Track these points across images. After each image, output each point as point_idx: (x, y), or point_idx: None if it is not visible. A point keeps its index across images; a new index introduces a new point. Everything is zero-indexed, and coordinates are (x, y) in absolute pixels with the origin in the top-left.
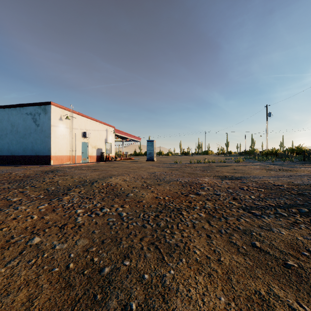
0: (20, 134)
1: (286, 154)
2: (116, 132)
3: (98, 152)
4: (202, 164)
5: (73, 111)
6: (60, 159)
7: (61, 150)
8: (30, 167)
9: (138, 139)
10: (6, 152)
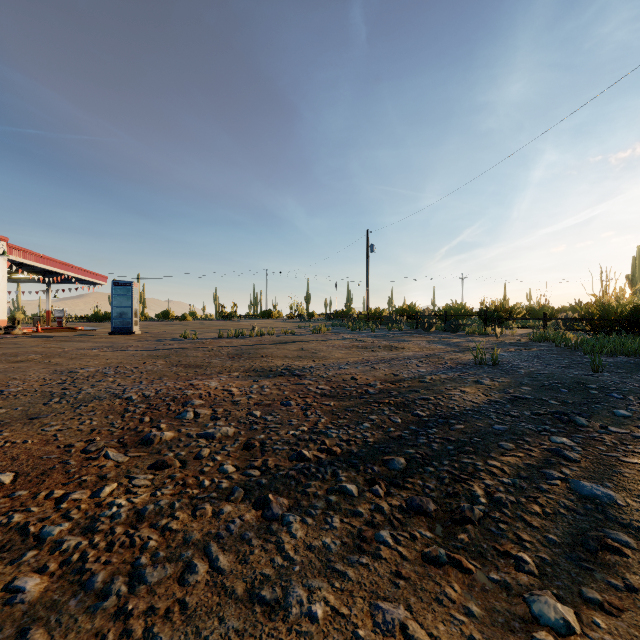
0: None
1: (394, 317)
2: (16, 255)
3: None
4: (244, 339)
5: None
6: None
7: None
8: None
9: (97, 279)
10: None
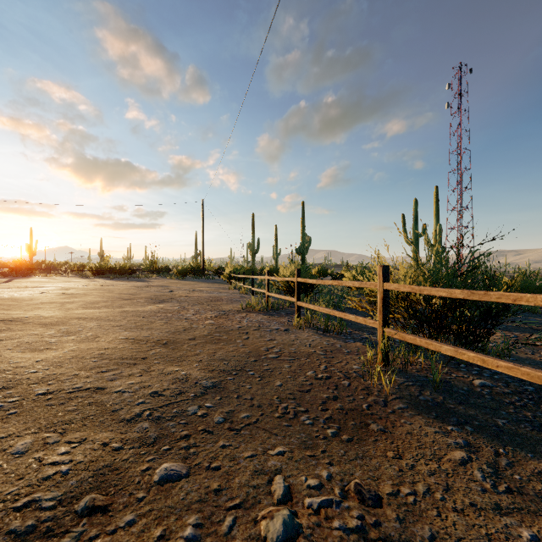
0: None
1: None
2: None
3: None
4: None
5: None
6: None
7: None
8: None
9: None
10: None
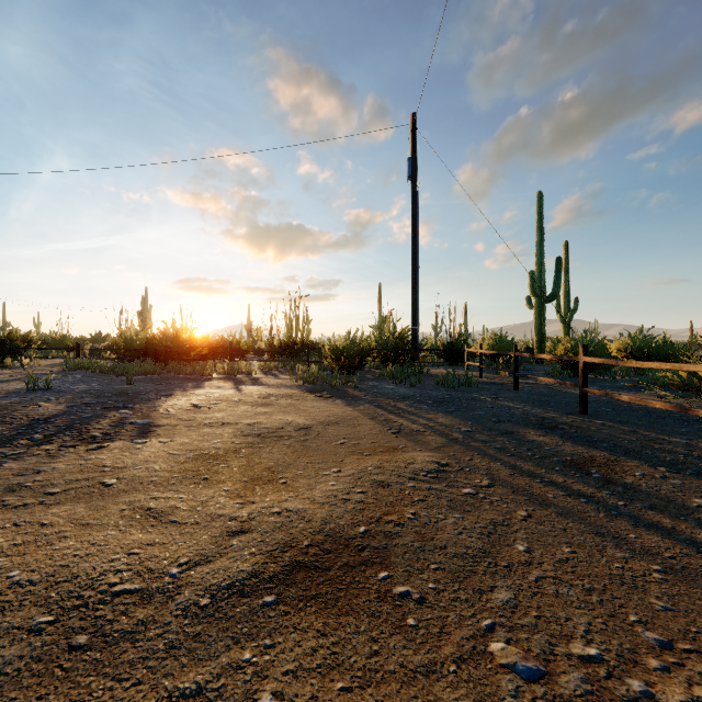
0: None
1: None
2: None
3: None
4: None
5: None
6: None
7: None
8: None
9: None
10: None
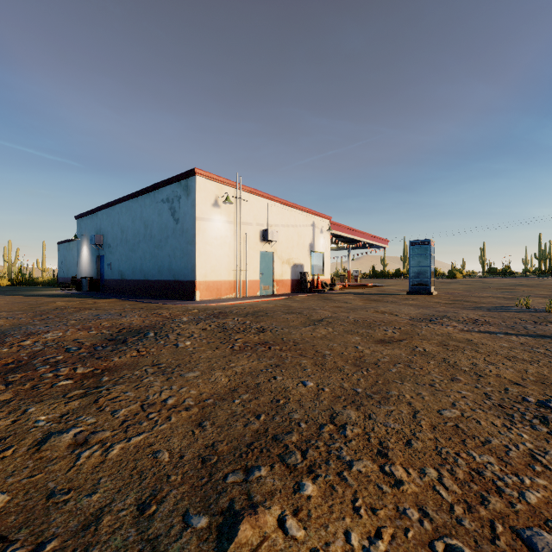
0: (154, 240)
1: None
2: (334, 230)
3: (295, 272)
4: None
5: (241, 186)
6: (214, 288)
7: (217, 270)
8: (148, 307)
9: (381, 243)
10: (139, 274)
